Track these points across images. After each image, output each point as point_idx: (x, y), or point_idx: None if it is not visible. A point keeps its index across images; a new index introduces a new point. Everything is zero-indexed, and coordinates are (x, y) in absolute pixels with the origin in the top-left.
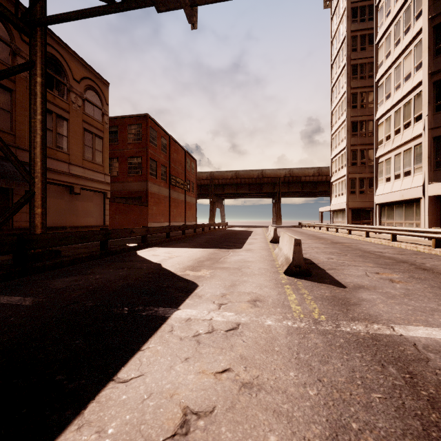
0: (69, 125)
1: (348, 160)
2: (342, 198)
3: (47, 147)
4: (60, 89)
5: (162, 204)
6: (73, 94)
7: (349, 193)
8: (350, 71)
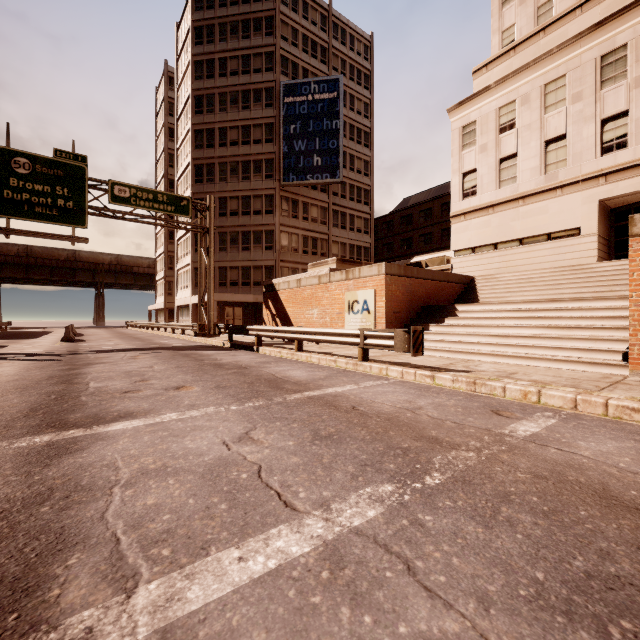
0: None
1: (165, 264)
2: (162, 298)
3: None
4: None
5: None
6: None
7: (167, 295)
8: (167, 184)
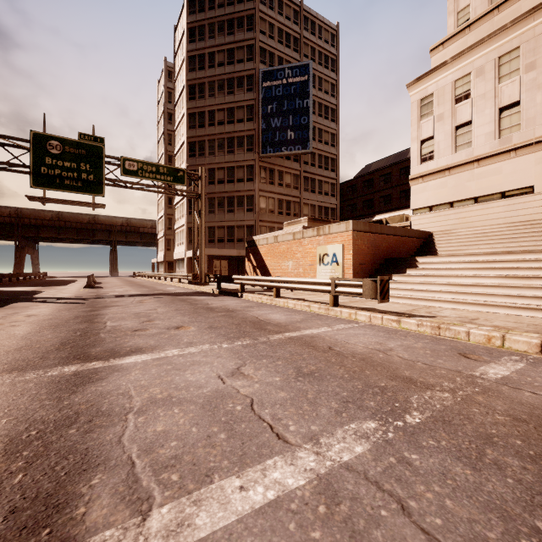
0: None
1: (165, 225)
2: (163, 253)
3: None
4: None
5: None
6: None
7: (166, 250)
8: (167, 159)
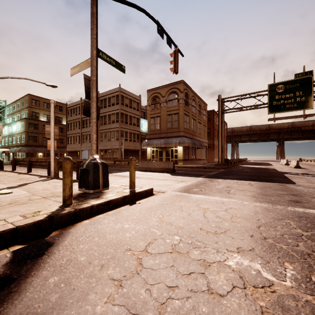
0: (201, 125)
1: None
2: None
3: (199, 134)
4: (200, 114)
5: (217, 149)
6: (202, 114)
7: None
8: None
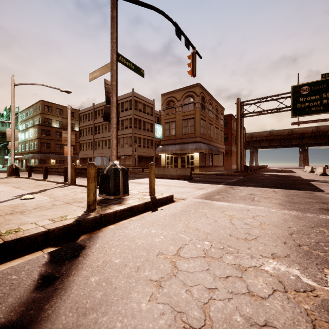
0: (218, 130)
1: None
2: None
3: (216, 139)
4: (217, 119)
5: (234, 156)
6: (219, 118)
7: None
8: None
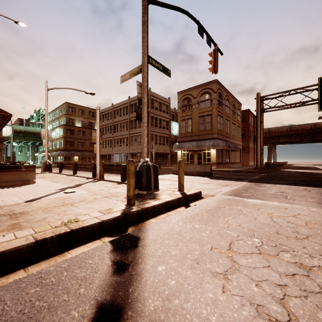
0: (235, 126)
1: None
2: None
3: (233, 136)
4: (234, 115)
5: (252, 152)
6: (236, 114)
7: None
8: None
